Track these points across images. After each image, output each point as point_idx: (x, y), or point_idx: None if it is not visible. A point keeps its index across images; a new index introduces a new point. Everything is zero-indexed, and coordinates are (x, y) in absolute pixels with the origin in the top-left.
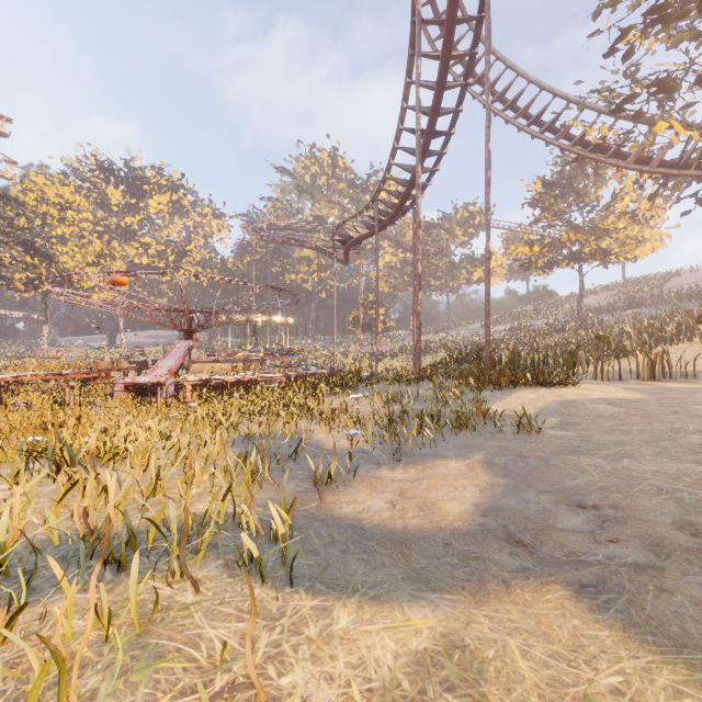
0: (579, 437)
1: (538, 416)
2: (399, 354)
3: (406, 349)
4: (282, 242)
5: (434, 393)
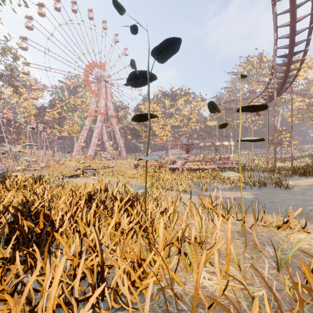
0: (302, 192)
1: (287, 183)
2: (296, 159)
3: (301, 156)
4: (228, 109)
5: (269, 175)
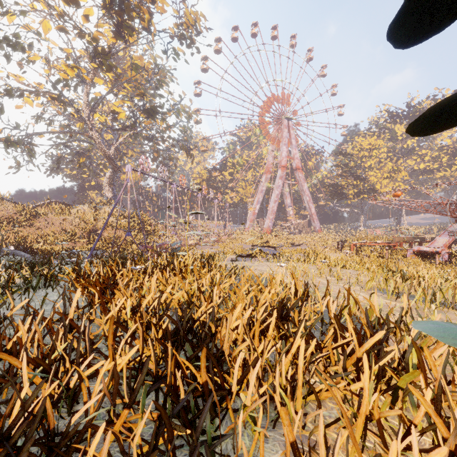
0: None
1: None
2: None
3: None
4: None
5: None
